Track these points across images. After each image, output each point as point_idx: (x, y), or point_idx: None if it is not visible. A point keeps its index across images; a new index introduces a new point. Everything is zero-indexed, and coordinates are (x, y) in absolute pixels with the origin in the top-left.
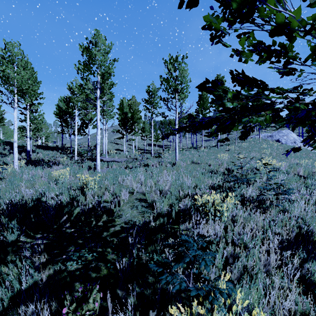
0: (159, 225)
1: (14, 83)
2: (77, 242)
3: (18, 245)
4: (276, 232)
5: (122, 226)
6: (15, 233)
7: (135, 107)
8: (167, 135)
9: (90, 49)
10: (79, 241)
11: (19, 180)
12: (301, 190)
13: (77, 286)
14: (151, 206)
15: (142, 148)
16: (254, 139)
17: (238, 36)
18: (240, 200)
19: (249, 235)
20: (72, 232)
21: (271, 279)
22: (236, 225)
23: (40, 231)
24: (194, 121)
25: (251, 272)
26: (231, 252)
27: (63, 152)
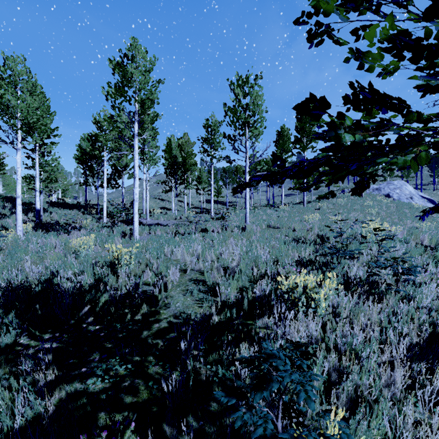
0: (225, 321)
1: (17, 114)
2: (104, 346)
3: (16, 350)
4: (400, 332)
5: (170, 321)
6: (11, 332)
7: (188, 148)
8: (241, 187)
9: (124, 65)
10: (107, 345)
11: (24, 252)
12: (429, 268)
13: (102, 418)
14: (212, 290)
15: (198, 206)
16: None
17: (353, 32)
18: (343, 282)
19: (360, 337)
20: (97, 330)
21: (398, 407)
22: (340, 322)
23: (49, 329)
24: (282, 165)
25: (366, 395)
26: (335, 364)
27: (87, 212)
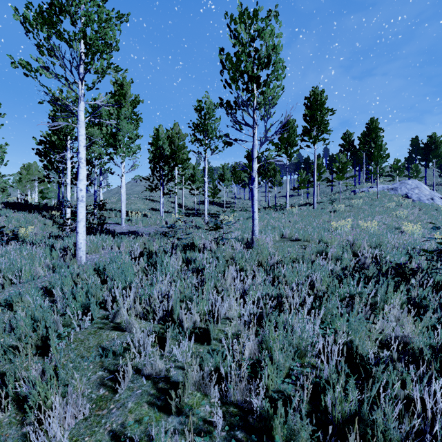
0: None
1: None
2: None
3: None
4: None
5: None
6: None
7: (179, 141)
8: None
9: None
10: None
11: None
12: None
13: None
14: None
15: (192, 208)
16: (367, 194)
17: None
18: None
19: None
20: None
21: None
22: None
23: None
24: None
25: None
26: None
27: (49, 215)
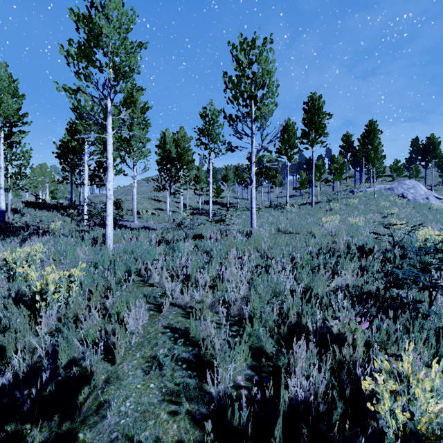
0: None
1: None
2: None
3: None
4: None
5: None
6: None
7: (184, 144)
8: None
9: (91, 18)
10: None
11: None
12: None
13: None
14: (201, 358)
15: (196, 208)
16: (365, 194)
17: None
18: None
19: None
20: None
21: None
22: None
23: None
24: None
25: None
26: None
27: (67, 213)
